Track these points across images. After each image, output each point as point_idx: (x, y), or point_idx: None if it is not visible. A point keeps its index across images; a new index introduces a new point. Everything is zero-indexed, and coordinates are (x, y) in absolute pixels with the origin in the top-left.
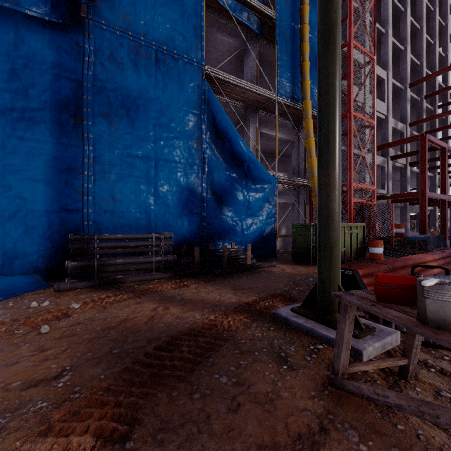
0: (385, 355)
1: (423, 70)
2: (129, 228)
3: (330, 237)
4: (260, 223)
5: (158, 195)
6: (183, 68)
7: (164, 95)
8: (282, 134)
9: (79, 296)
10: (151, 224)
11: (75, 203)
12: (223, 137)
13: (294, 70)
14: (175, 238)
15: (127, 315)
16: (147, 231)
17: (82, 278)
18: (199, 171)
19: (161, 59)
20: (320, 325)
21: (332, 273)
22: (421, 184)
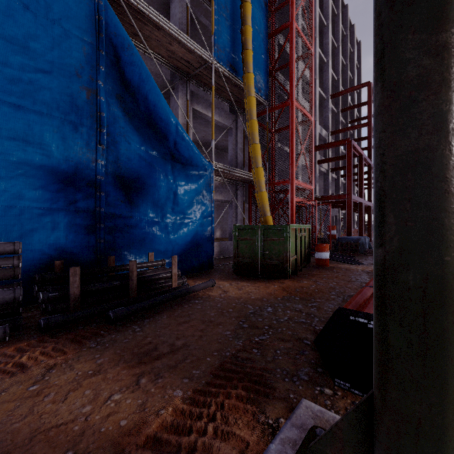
0: None
1: (339, 85)
2: None
3: (449, 270)
4: (192, 224)
5: None
6: None
7: None
8: (218, 116)
9: None
10: None
11: None
12: (135, 91)
13: (234, 34)
14: (38, 250)
15: None
16: None
17: None
18: (92, 138)
19: None
20: None
21: None
22: (347, 187)
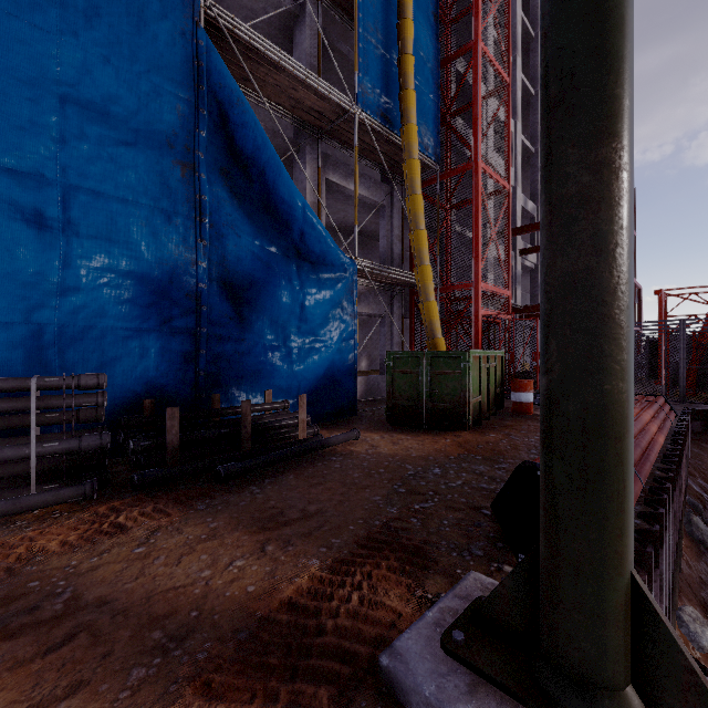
0: None
1: None
2: None
3: (609, 399)
4: (326, 350)
5: (73, 278)
6: None
7: (91, 30)
8: (364, 189)
9: None
10: (48, 351)
11: None
12: (247, 163)
13: (388, 67)
14: (122, 385)
15: None
16: (36, 369)
17: None
18: (190, 231)
19: None
20: None
21: (617, 536)
22: None
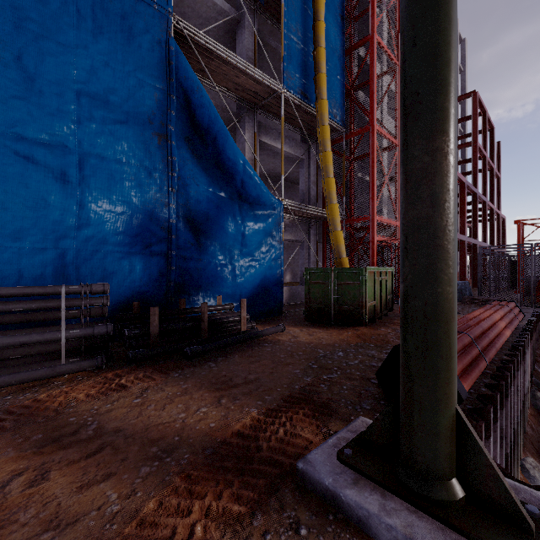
0: None
1: None
2: (20, 275)
3: (441, 297)
4: (260, 267)
5: (85, 217)
6: (134, 8)
7: (97, 44)
8: (288, 147)
9: None
10: (69, 268)
11: None
12: (204, 133)
13: (306, 57)
14: (118, 292)
15: None
16: (61, 280)
17: None
18: (164, 182)
19: None
20: (421, 516)
21: (445, 383)
22: None
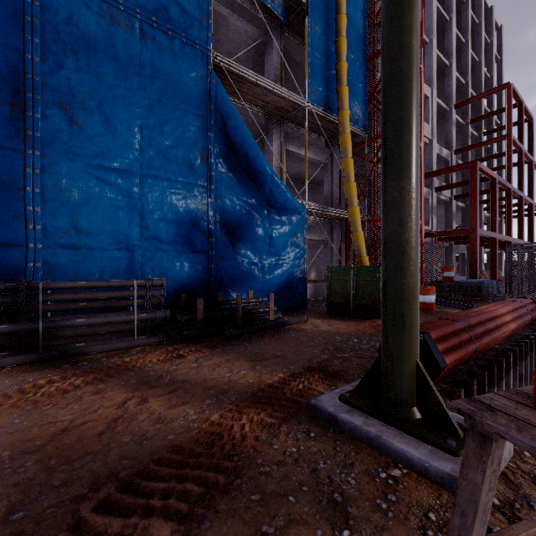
0: (504, 484)
1: (468, 90)
2: (100, 272)
3: (405, 286)
4: (286, 265)
5: (146, 225)
6: (182, 51)
7: (154, 86)
8: (312, 153)
9: (2, 381)
10: (134, 266)
11: (11, 234)
12: (238, 150)
13: (329, 71)
14: (170, 286)
15: (71, 418)
16: (129, 276)
17: (17, 350)
18: (205, 194)
19: (149, 35)
20: (389, 428)
21: (408, 343)
22: (471, 219)
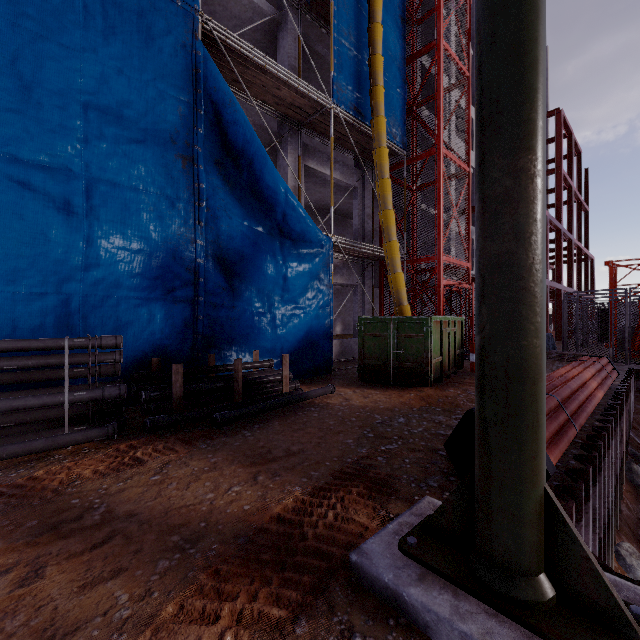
0: None
1: None
2: (14, 326)
3: (526, 352)
4: (305, 316)
5: (94, 255)
6: (154, 4)
7: (108, 47)
8: (338, 173)
9: None
10: (74, 317)
11: None
12: (238, 155)
13: (360, 67)
14: (134, 346)
15: None
16: (65, 332)
17: None
18: (190, 214)
19: None
20: (502, 621)
21: (532, 457)
22: None
